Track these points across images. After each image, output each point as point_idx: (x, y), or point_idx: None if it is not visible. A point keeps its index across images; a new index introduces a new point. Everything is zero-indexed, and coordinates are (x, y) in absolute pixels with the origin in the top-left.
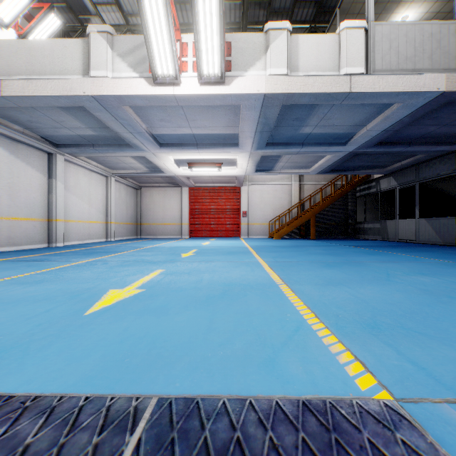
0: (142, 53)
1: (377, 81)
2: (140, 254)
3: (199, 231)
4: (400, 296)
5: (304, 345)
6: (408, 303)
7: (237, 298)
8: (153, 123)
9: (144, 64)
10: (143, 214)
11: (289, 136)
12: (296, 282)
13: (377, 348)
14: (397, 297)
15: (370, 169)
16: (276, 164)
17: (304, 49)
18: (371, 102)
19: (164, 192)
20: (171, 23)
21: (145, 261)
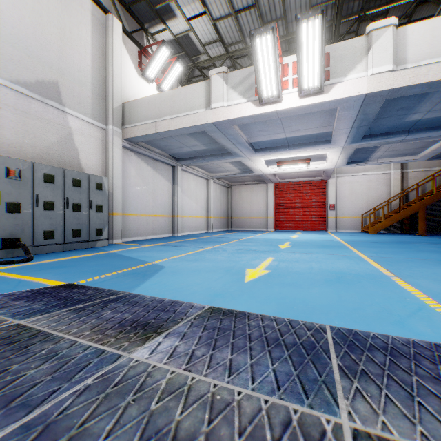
0: (250, 82)
1: None
2: (243, 244)
3: (284, 225)
4: None
5: (428, 319)
6: None
7: (353, 283)
8: (252, 134)
9: (251, 90)
10: (233, 209)
11: (391, 126)
12: (409, 276)
13: None
14: None
15: None
16: (372, 154)
17: (413, 39)
18: None
19: (251, 189)
20: (277, 55)
21: (253, 250)
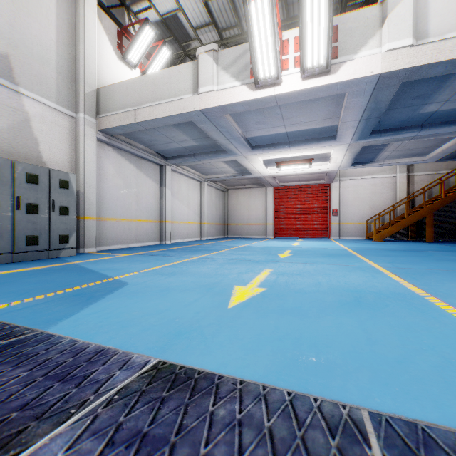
0: (244, 61)
1: None
2: (237, 252)
3: (284, 232)
4: None
5: None
6: None
7: (379, 308)
8: (248, 127)
9: (246, 71)
10: (230, 215)
11: (403, 119)
12: (447, 295)
13: None
14: None
15: None
16: (379, 154)
17: (436, 8)
18: None
19: (249, 193)
20: (276, 24)
21: (248, 260)
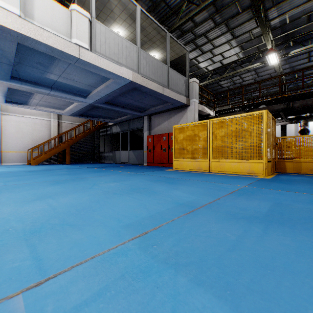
0: None
1: (98, 59)
2: None
3: None
4: (86, 198)
5: None
6: (87, 202)
7: None
8: None
9: None
10: None
11: (37, 77)
12: (2, 203)
13: (14, 254)
14: (83, 200)
15: (106, 119)
16: (30, 99)
17: (40, 5)
18: (95, 72)
19: None
20: None
21: None
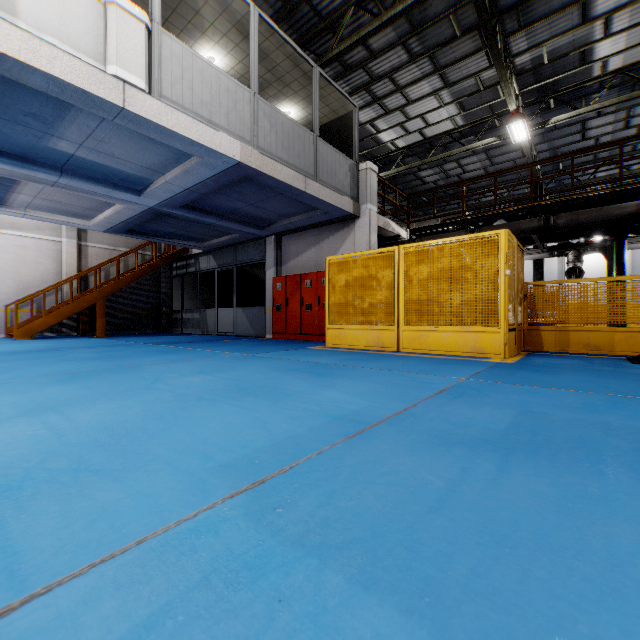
0: None
1: (166, 112)
2: None
3: None
4: (137, 410)
5: None
6: (137, 419)
7: None
8: None
9: None
10: None
11: (27, 145)
12: None
13: None
14: (130, 413)
15: (185, 241)
16: (13, 194)
17: None
18: (161, 140)
19: None
20: None
21: None
